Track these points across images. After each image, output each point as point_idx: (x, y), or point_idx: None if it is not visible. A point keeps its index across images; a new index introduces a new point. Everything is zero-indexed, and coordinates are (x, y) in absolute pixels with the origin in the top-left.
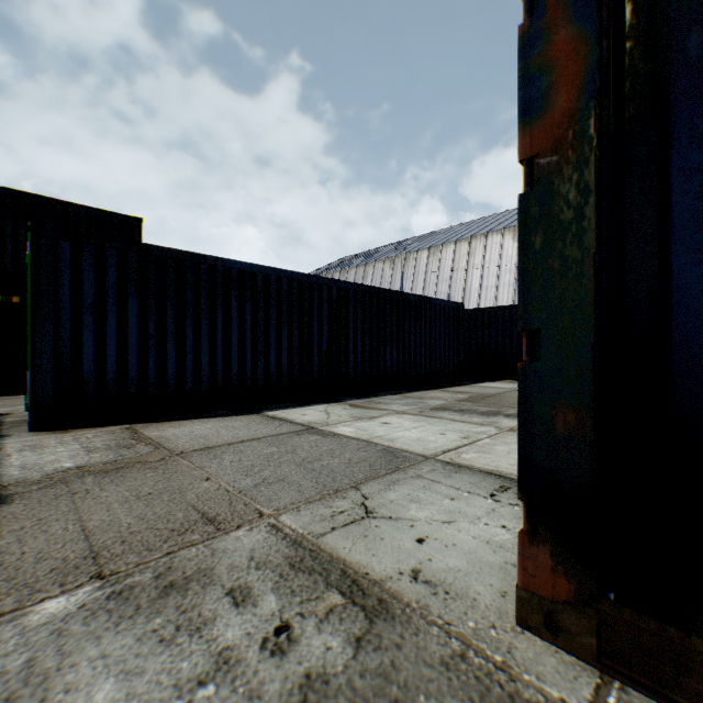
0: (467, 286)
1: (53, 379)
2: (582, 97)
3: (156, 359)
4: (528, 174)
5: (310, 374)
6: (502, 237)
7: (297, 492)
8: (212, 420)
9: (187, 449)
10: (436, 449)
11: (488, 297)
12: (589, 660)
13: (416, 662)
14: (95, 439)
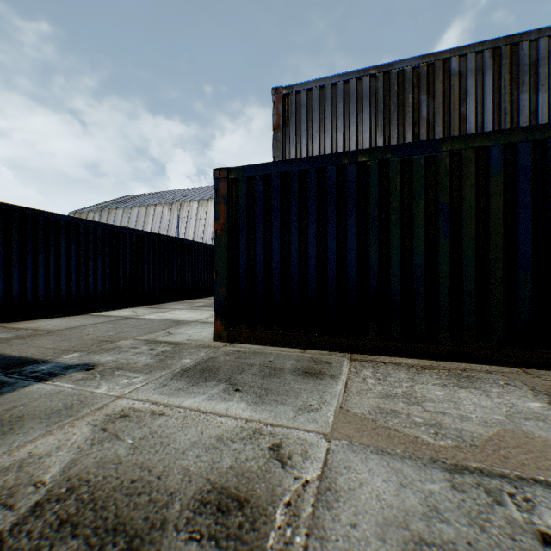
0: None
1: None
2: (225, 220)
3: (5, 281)
4: (216, 234)
5: (117, 290)
6: None
7: (138, 333)
8: (56, 319)
9: (60, 329)
10: (198, 319)
11: None
12: (227, 342)
13: (188, 347)
14: None
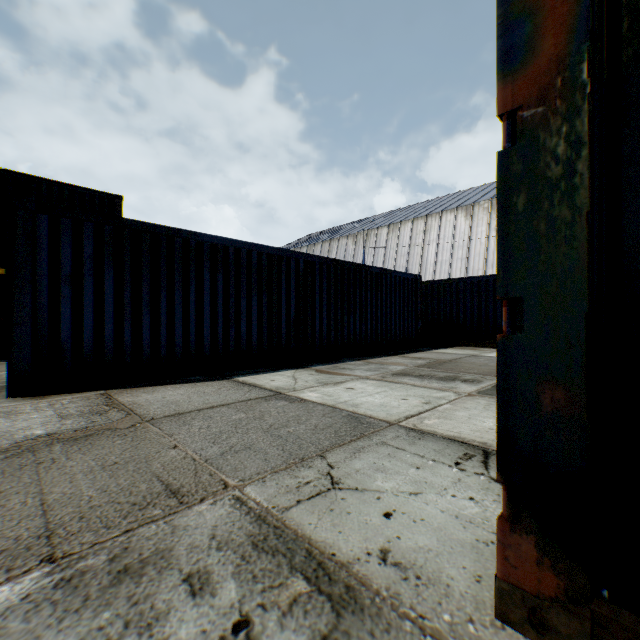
0: (423, 260)
1: (30, 347)
2: (573, 39)
3: (131, 328)
4: (509, 128)
5: (278, 341)
6: (455, 216)
7: (263, 461)
8: (185, 385)
9: (158, 415)
10: (399, 415)
11: (442, 270)
12: None
13: None
14: (69, 405)
